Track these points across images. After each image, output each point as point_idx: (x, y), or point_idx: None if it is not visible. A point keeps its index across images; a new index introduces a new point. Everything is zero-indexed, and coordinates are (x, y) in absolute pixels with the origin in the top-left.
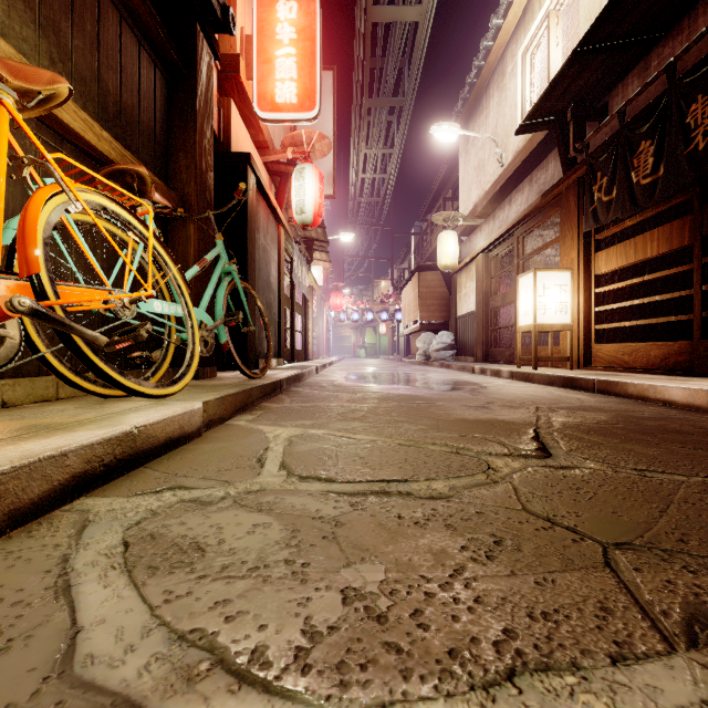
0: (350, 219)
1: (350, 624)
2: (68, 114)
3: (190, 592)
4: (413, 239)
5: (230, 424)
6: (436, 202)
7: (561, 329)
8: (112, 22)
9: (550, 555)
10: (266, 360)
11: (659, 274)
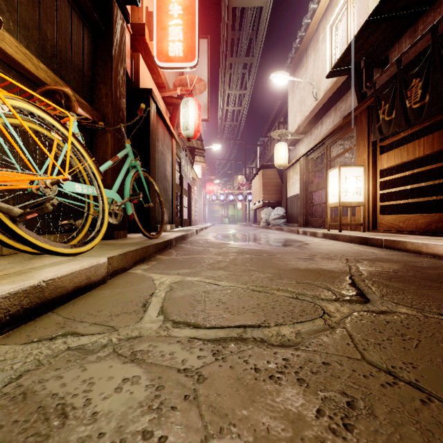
0: (218, 136)
1: None
2: (10, 47)
3: None
4: (258, 149)
5: (130, 272)
6: (273, 125)
7: (357, 205)
8: None
9: (407, 424)
10: (160, 225)
11: (425, 168)
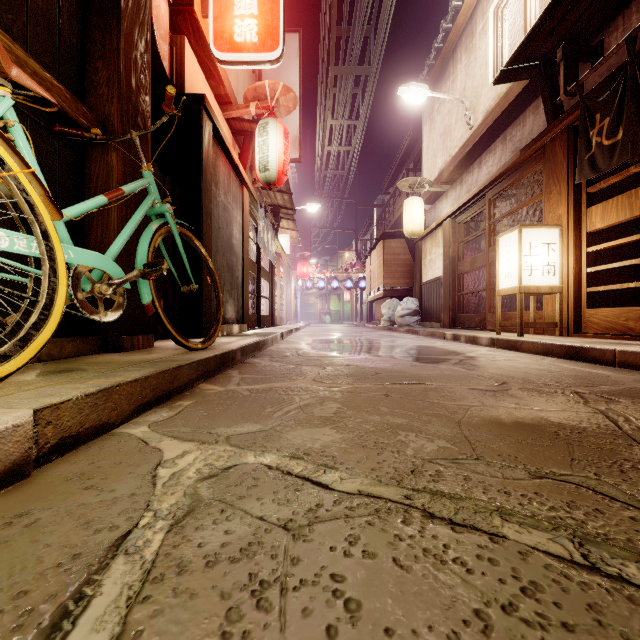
0: (316, 192)
1: None
2: None
3: None
4: (375, 212)
5: (118, 434)
6: (398, 176)
7: (549, 291)
8: None
9: None
10: (214, 326)
11: None
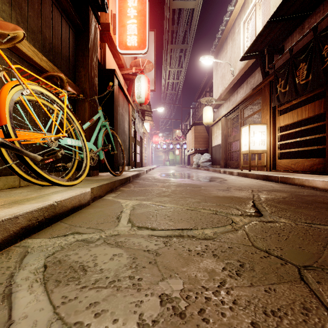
0: (162, 101)
1: (164, 319)
2: (25, 47)
3: (77, 297)
4: (191, 110)
5: (104, 198)
6: (202, 93)
7: (262, 152)
8: (48, 4)
9: (270, 273)
10: (122, 167)
11: (309, 126)
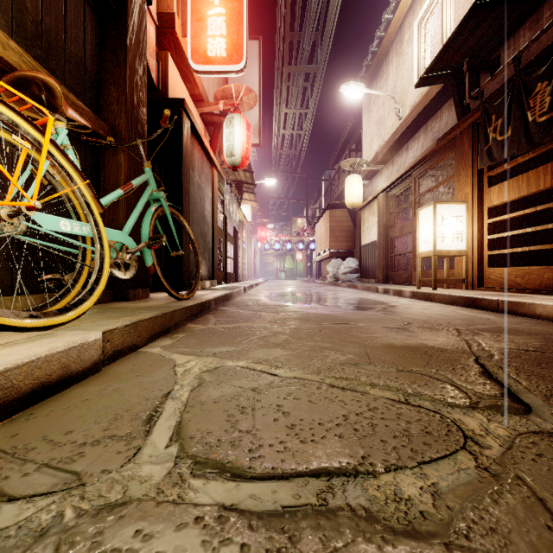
0: (273, 168)
1: None
2: None
3: None
4: (323, 184)
5: (143, 352)
6: (342, 155)
7: (457, 254)
8: None
9: None
10: (194, 282)
11: (552, 204)
